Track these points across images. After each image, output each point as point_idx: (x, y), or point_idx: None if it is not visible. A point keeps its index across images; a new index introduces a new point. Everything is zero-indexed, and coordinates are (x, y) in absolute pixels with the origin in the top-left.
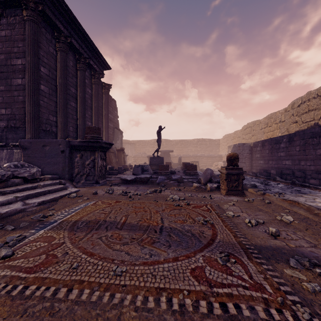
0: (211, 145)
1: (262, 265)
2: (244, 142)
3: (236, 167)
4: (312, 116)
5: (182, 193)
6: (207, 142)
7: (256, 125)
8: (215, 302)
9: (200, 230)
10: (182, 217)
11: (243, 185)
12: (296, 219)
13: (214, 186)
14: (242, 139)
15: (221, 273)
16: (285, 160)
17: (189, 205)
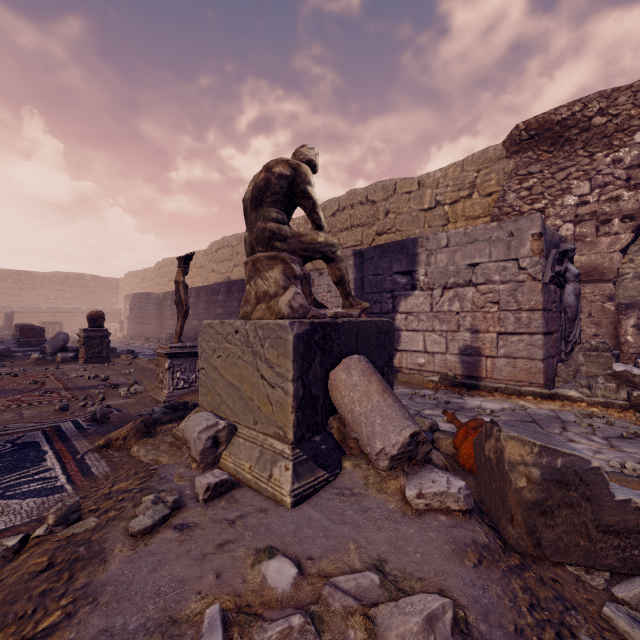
0: (100, 289)
1: (75, 391)
2: (158, 289)
3: (100, 328)
4: (226, 267)
5: (7, 369)
6: (91, 283)
7: (175, 264)
8: (24, 404)
9: (25, 387)
10: (4, 384)
11: (118, 353)
12: (138, 370)
13: (70, 356)
14: (155, 283)
15: (36, 397)
16: (193, 320)
17: (17, 376)
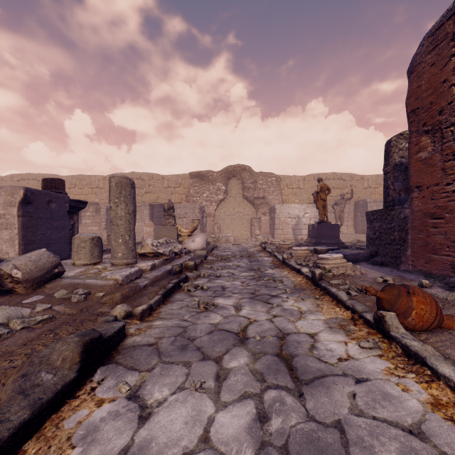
0: None
1: None
2: None
3: None
4: None
5: None
6: None
7: None
8: None
9: None
10: None
11: None
12: None
13: None
14: None
15: None
16: None
17: None
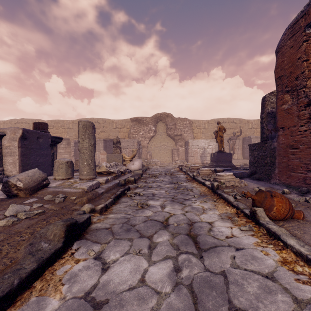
0: None
1: None
2: None
3: None
4: None
5: None
6: None
7: None
8: None
9: None
10: None
11: None
12: None
13: None
14: None
15: None
16: None
17: None
